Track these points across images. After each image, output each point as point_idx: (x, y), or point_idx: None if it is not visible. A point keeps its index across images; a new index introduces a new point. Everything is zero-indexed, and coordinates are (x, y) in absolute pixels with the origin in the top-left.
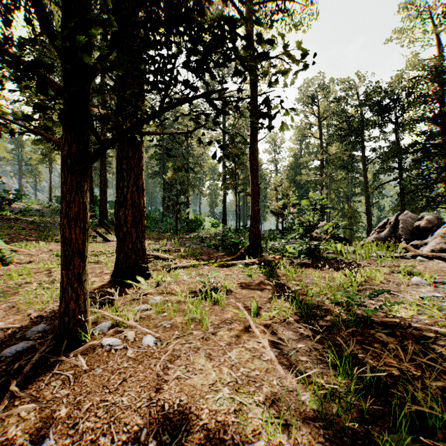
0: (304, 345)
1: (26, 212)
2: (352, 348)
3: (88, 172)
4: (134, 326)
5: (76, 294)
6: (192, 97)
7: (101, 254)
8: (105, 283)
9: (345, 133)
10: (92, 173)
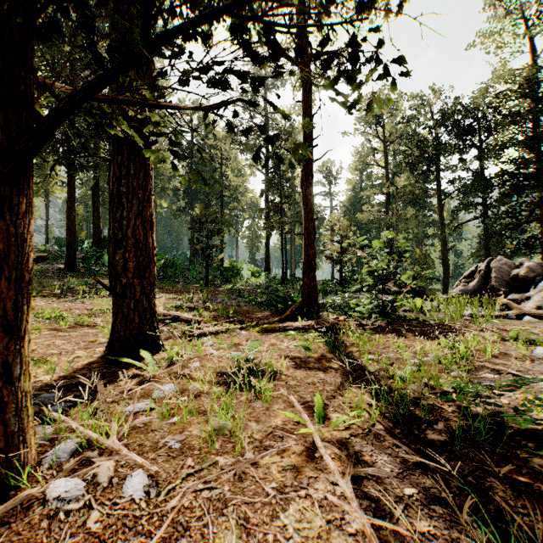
0: (416, 491)
1: None
2: (502, 496)
3: (32, 181)
4: (116, 450)
5: (0, 402)
6: (210, 16)
7: (101, 314)
8: (93, 361)
9: (416, 161)
10: (99, 208)
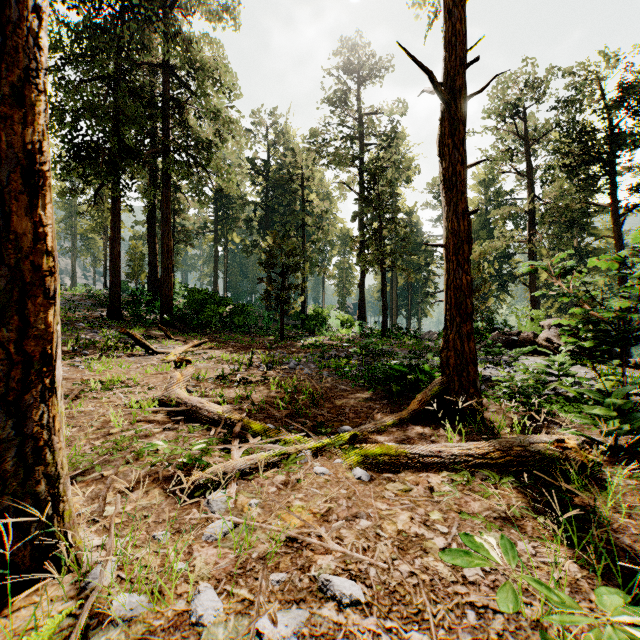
0: None
1: None
2: None
3: None
4: None
5: None
6: None
7: (86, 393)
8: None
9: (577, 161)
10: (155, 242)
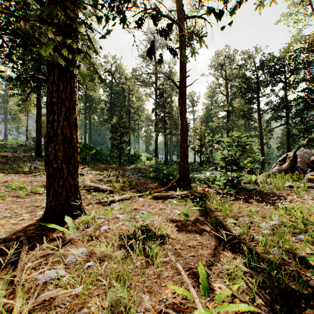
0: None
1: (3, 148)
2: None
3: None
4: None
5: None
6: None
7: None
8: (31, 223)
9: (245, 91)
10: None
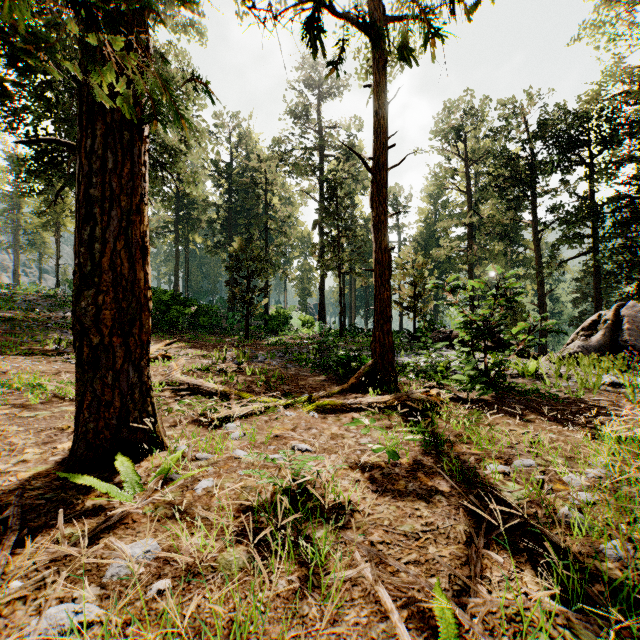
0: None
1: (8, 303)
2: None
3: None
4: None
5: None
6: None
7: None
8: (41, 472)
9: (506, 183)
10: None
